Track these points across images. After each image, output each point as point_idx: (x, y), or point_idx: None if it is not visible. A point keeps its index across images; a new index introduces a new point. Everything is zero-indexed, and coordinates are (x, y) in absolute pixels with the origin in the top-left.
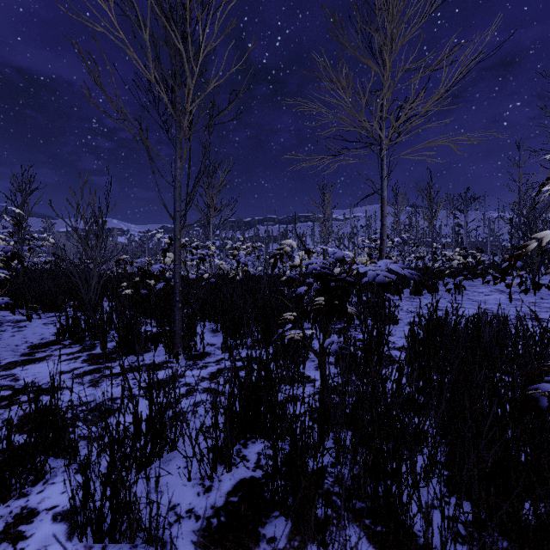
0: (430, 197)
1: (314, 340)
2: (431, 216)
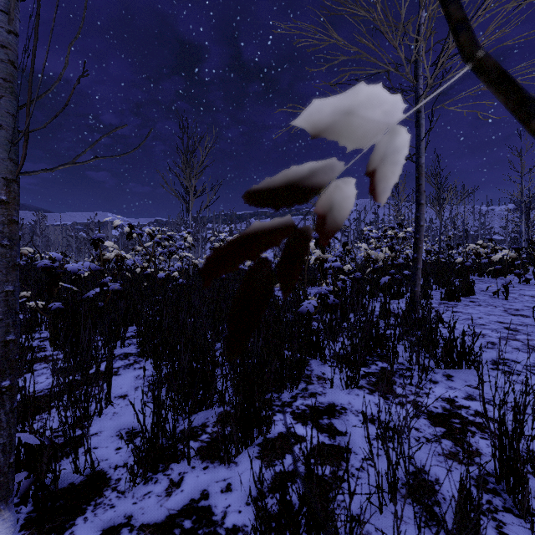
0: (437, 184)
1: (342, 420)
2: (439, 204)
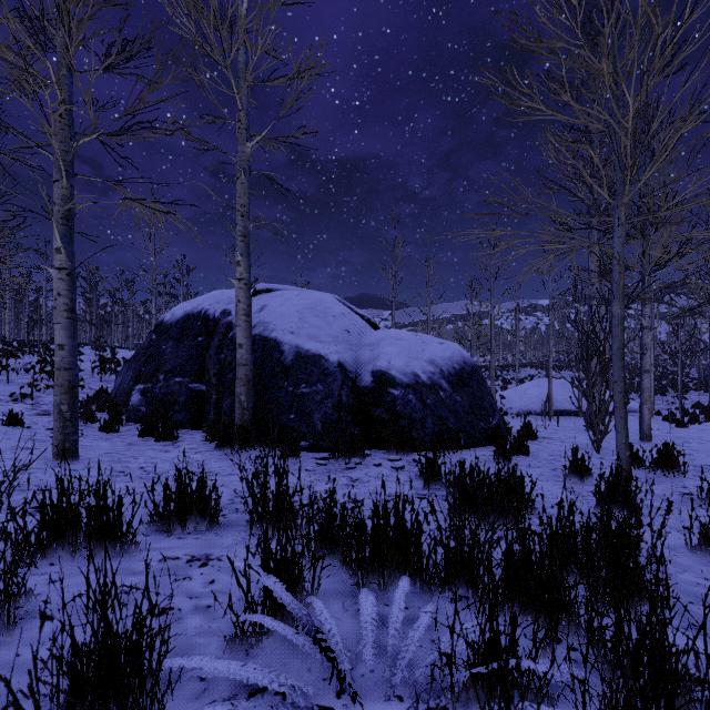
0: None
1: None
2: None
